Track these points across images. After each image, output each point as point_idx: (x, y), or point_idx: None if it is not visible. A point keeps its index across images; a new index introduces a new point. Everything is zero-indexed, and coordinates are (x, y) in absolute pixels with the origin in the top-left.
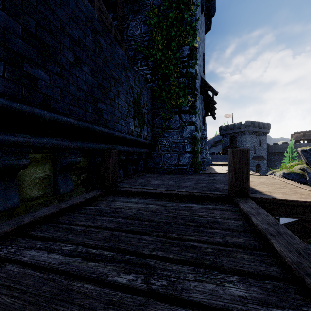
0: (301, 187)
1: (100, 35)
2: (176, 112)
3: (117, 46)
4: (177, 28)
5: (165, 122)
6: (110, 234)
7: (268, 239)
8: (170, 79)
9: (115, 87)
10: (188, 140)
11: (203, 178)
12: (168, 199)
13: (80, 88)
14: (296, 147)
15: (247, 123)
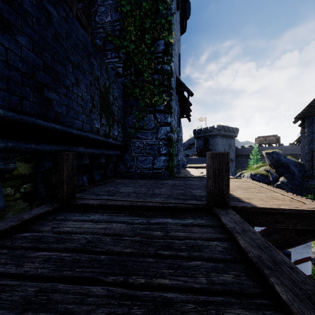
0: (275, 191)
1: (49, 1)
2: (150, 112)
3: (77, 24)
4: (152, 20)
5: (139, 121)
6: (36, 291)
7: (266, 276)
8: (144, 75)
9: (73, 74)
10: (163, 142)
11: (179, 182)
12: (138, 214)
13: (13, 65)
14: (259, 150)
15: (219, 127)
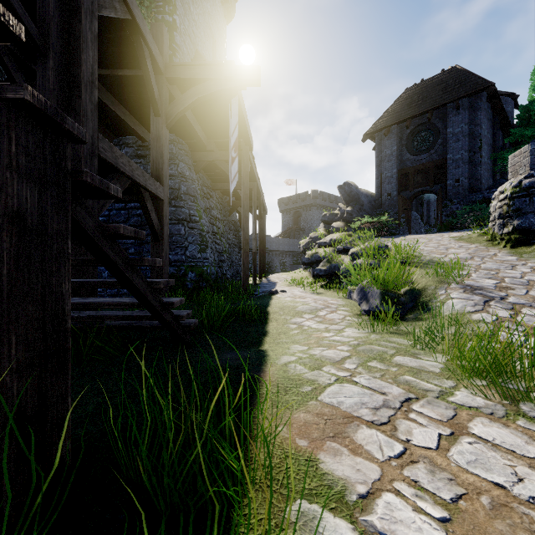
0: None
1: None
2: None
3: None
4: None
5: None
6: None
7: None
8: None
9: None
10: None
11: None
12: None
13: None
14: None
15: (314, 192)
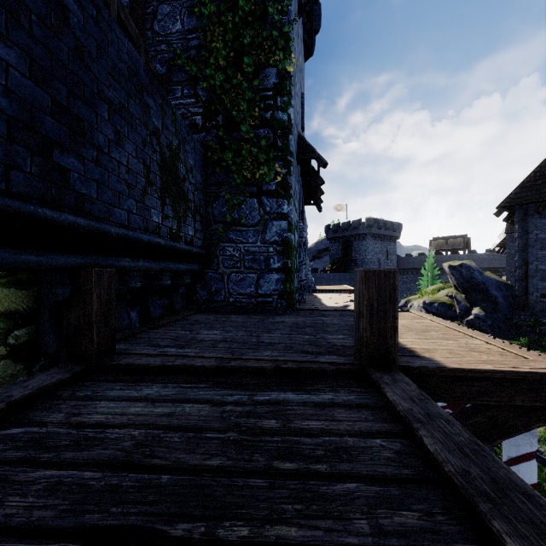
0: (472, 336)
1: None
2: (252, 194)
3: (118, 31)
4: (255, 31)
5: (232, 211)
6: None
7: (484, 515)
8: (242, 129)
9: (111, 123)
10: (275, 248)
11: (303, 320)
12: (232, 383)
13: None
14: (437, 261)
15: (369, 221)
